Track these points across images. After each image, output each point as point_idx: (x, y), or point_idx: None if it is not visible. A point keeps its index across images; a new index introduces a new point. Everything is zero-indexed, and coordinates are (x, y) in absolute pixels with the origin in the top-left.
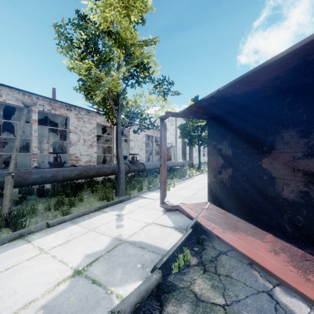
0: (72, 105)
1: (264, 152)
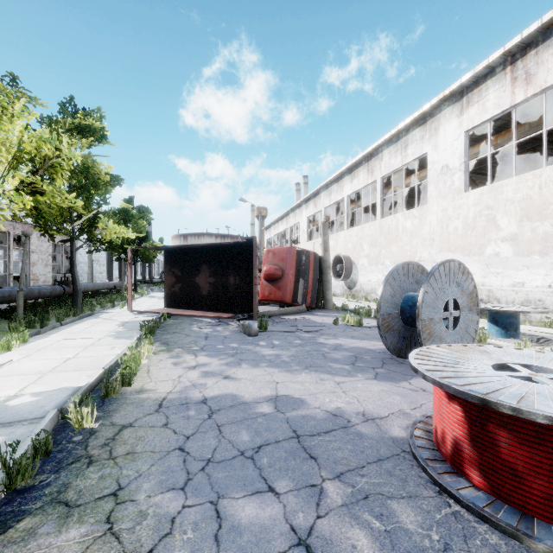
0: None
1: (196, 274)
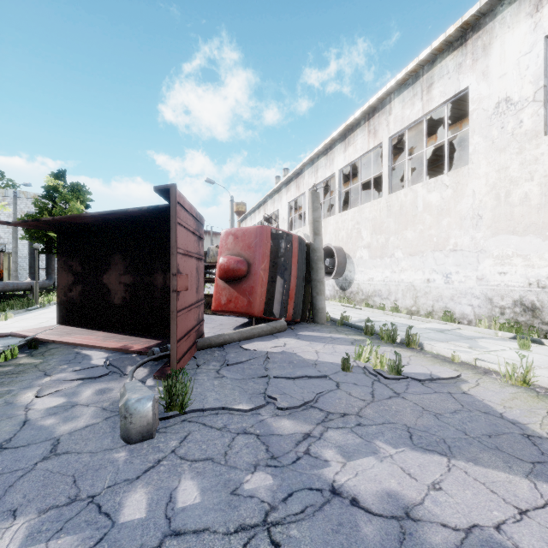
0: None
1: (105, 270)
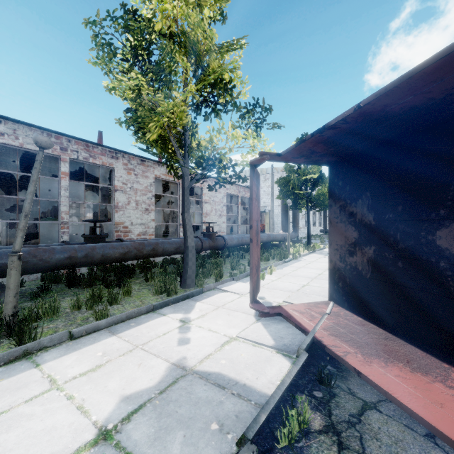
0: (119, 150)
1: (441, 219)
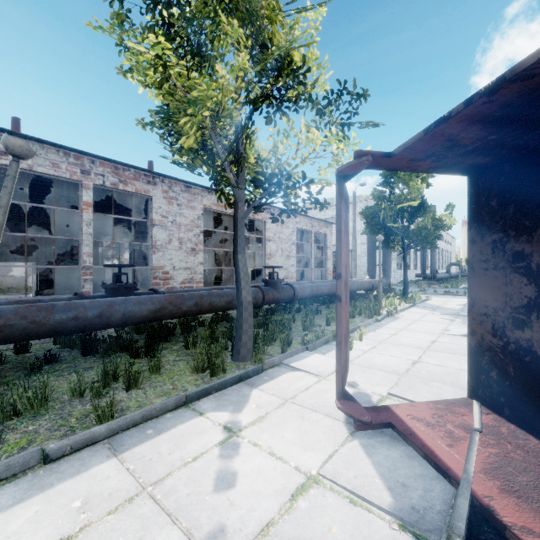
0: (157, 173)
1: None
